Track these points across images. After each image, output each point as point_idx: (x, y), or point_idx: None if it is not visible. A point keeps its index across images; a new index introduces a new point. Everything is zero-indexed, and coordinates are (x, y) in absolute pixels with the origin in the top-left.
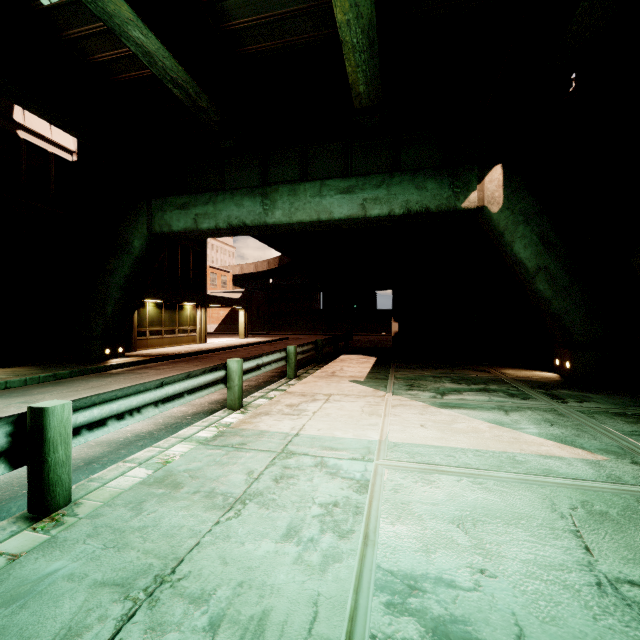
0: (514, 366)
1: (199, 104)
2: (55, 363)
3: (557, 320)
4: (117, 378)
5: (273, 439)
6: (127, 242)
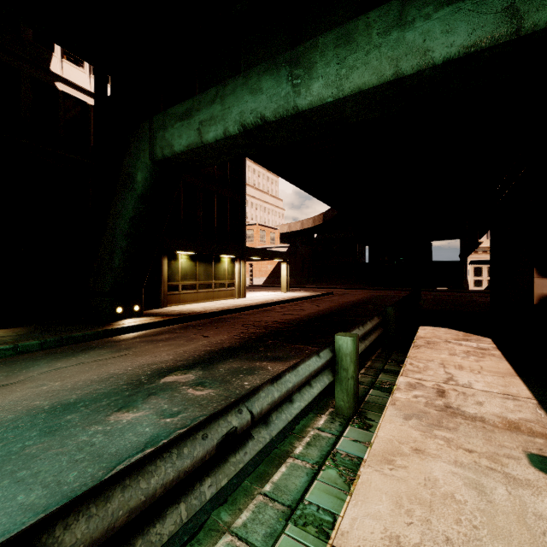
0: None
1: None
2: (60, 323)
3: None
4: (73, 360)
5: None
6: (131, 177)
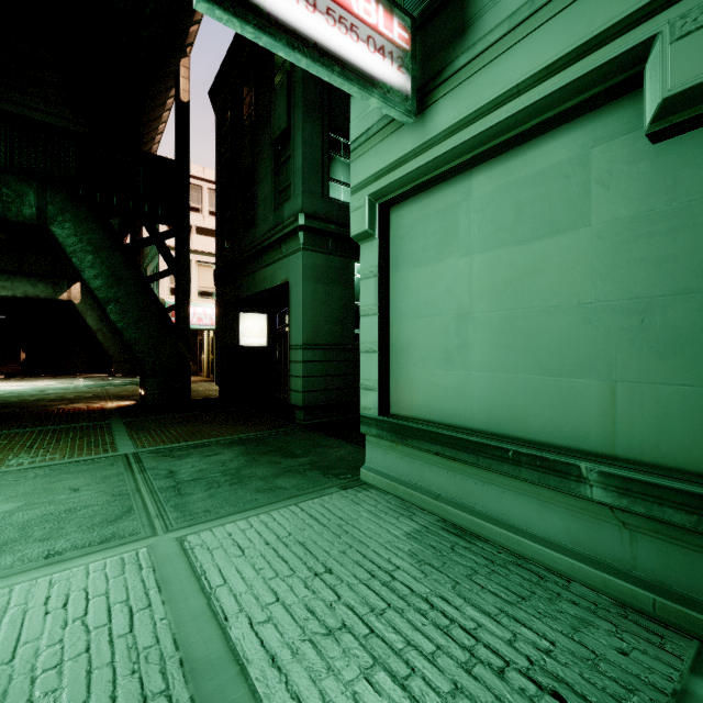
0: (99, 374)
1: None
2: None
3: (108, 352)
4: None
5: None
6: None
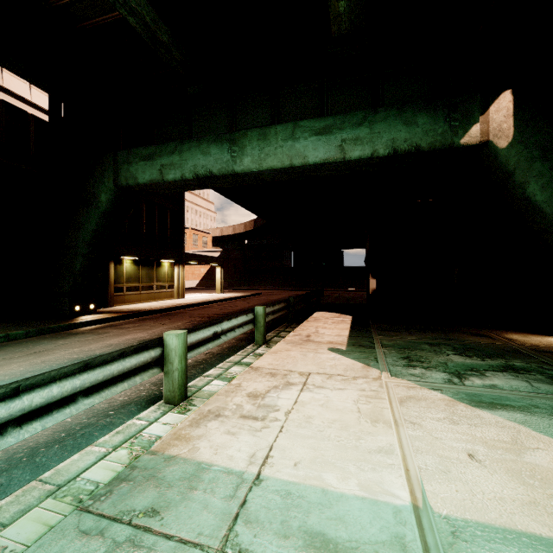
0: (514, 329)
1: (159, 38)
2: (21, 320)
3: None
4: (70, 340)
5: (213, 495)
6: (94, 196)
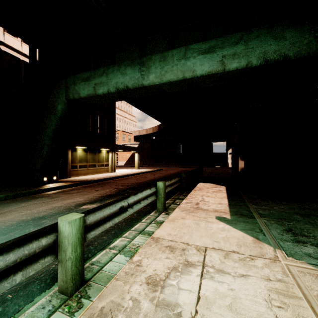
0: None
1: None
2: (9, 187)
3: None
4: (30, 203)
5: None
6: (54, 107)
